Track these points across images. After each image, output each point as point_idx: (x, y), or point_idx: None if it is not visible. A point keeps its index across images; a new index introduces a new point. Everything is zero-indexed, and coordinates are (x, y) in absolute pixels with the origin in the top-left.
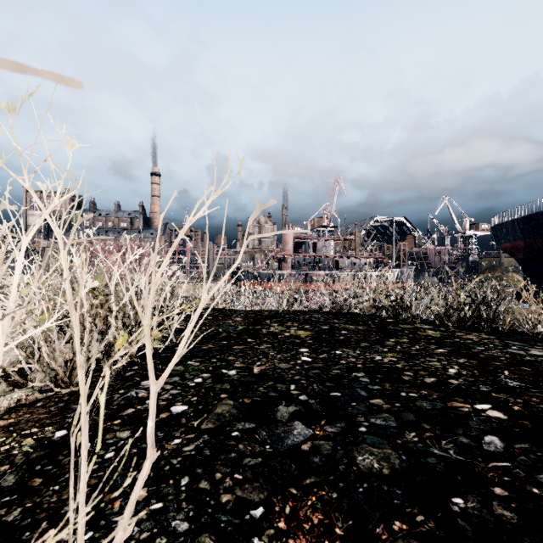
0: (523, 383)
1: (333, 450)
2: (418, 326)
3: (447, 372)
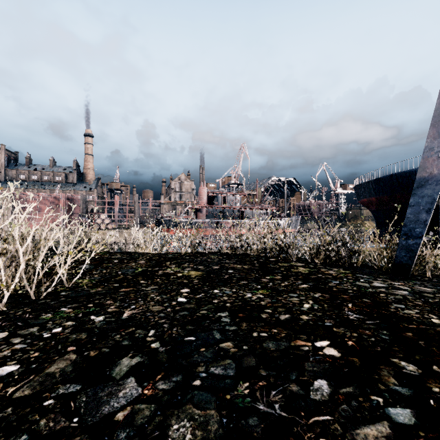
0: (362, 315)
1: (150, 417)
2: (293, 264)
3: (301, 308)
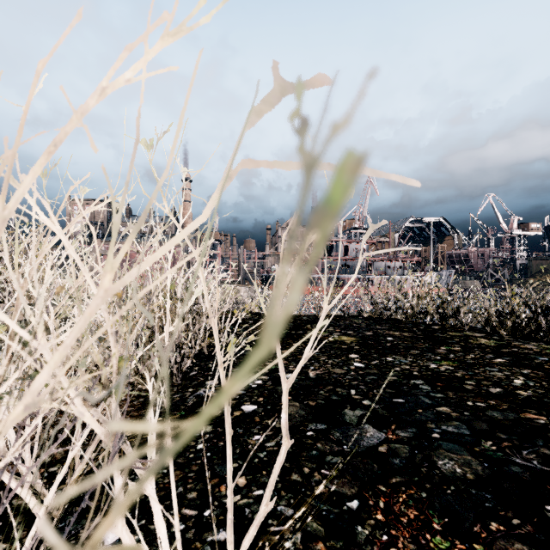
0: None
1: (410, 453)
2: (468, 334)
3: (512, 383)
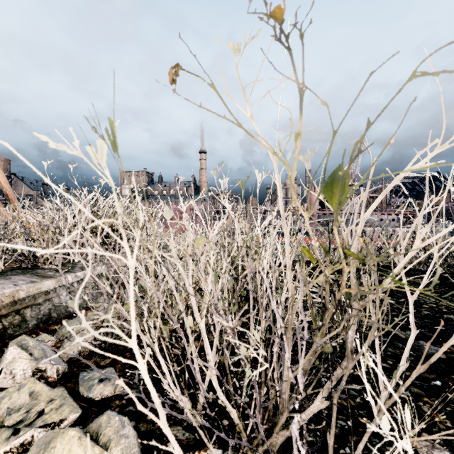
0: None
1: None
2: None
3: None
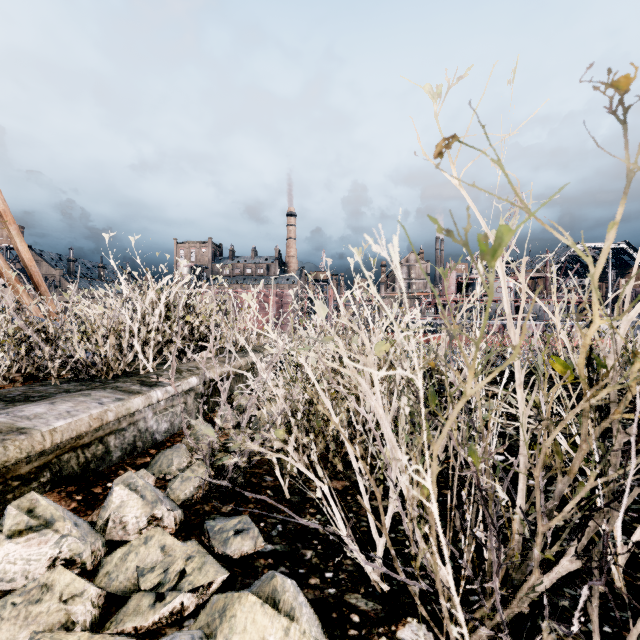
0: None
1: None
2: None
3: None
